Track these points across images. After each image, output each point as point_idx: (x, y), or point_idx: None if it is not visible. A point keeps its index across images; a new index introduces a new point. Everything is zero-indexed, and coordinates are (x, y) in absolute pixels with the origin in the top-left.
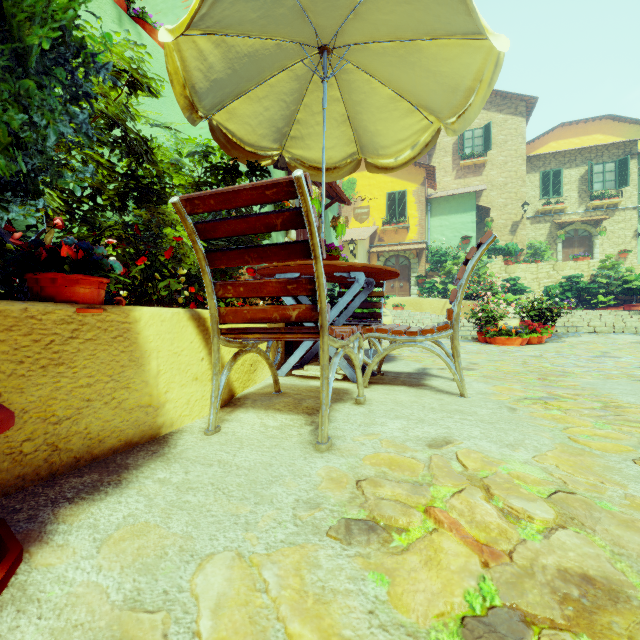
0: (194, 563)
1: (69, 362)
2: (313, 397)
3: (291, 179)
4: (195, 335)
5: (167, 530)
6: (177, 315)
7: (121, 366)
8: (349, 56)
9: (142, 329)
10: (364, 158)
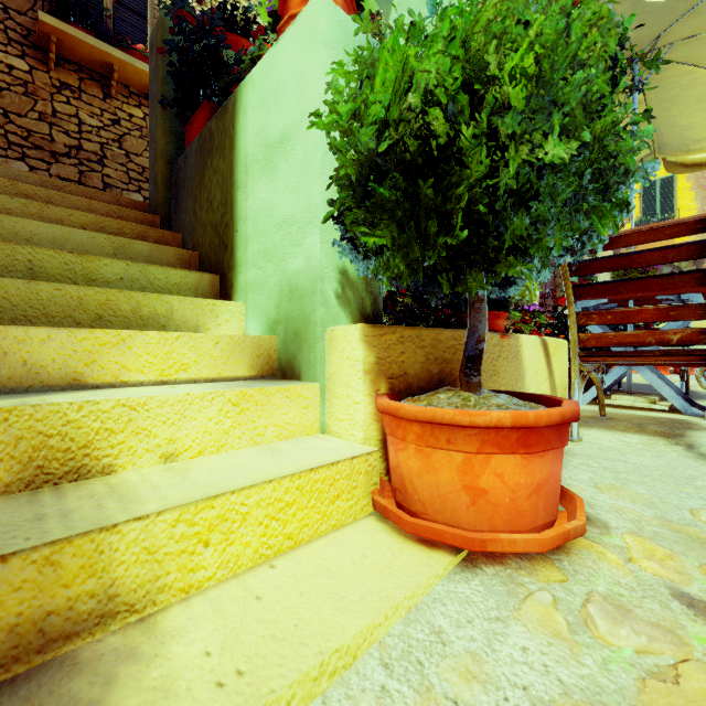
0: (684, 510)
1: (497, 373)
2: (651, 423)
3: (701, 218)
4: (543, 358)
5: (634, 490)
6: (535, 341)
7: (515, 379)
8: (667, 54)
9: (523, 352)
10: (662, 158)
